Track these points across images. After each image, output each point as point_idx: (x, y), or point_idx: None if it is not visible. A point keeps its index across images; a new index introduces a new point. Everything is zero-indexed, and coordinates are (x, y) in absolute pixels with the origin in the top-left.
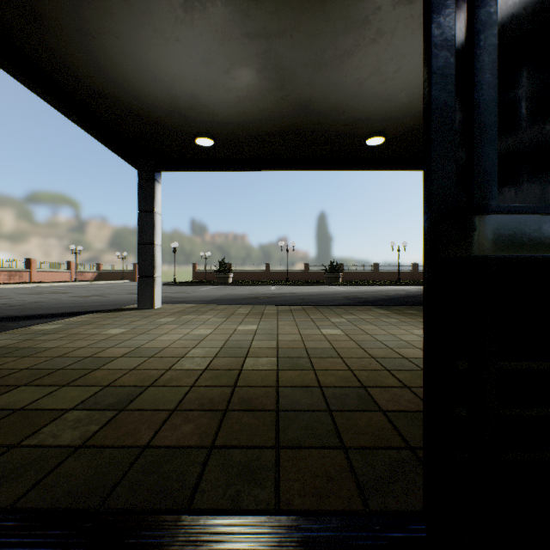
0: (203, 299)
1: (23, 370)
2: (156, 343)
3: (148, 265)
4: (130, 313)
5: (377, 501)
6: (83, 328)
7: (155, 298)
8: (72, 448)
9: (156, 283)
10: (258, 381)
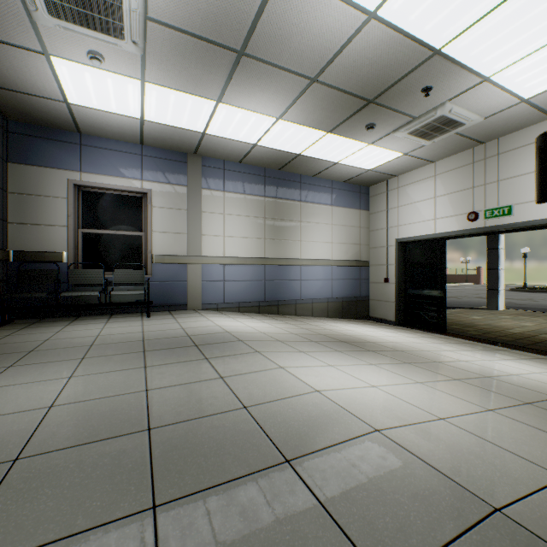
0: (546, 308)
1: (450, 322)
2: (497, 324)
3: (493, 283)
4: (481, 311)
5: (546, 351)
6: (459, 314)
7: (498, 303)
8: (475, 334)
9: (499, 294)
10: (539, 338)
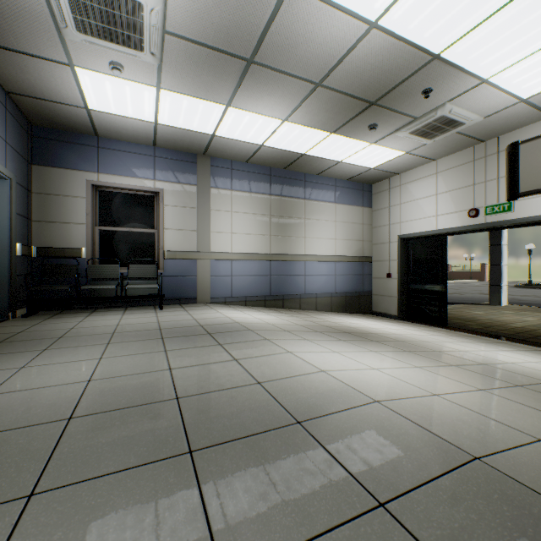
0: None
1: (451, 317)
2: (499, 319)
3: (495, 278)
4: (483, 306)
5: None
6: (461, 310)
7: (500, 299)
8: (476, 328)
9: (502, 289)
10: (539, 332)
